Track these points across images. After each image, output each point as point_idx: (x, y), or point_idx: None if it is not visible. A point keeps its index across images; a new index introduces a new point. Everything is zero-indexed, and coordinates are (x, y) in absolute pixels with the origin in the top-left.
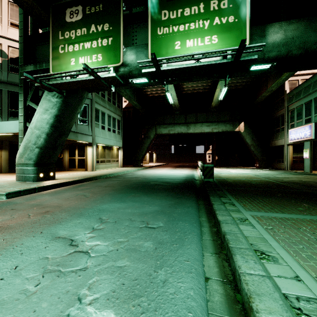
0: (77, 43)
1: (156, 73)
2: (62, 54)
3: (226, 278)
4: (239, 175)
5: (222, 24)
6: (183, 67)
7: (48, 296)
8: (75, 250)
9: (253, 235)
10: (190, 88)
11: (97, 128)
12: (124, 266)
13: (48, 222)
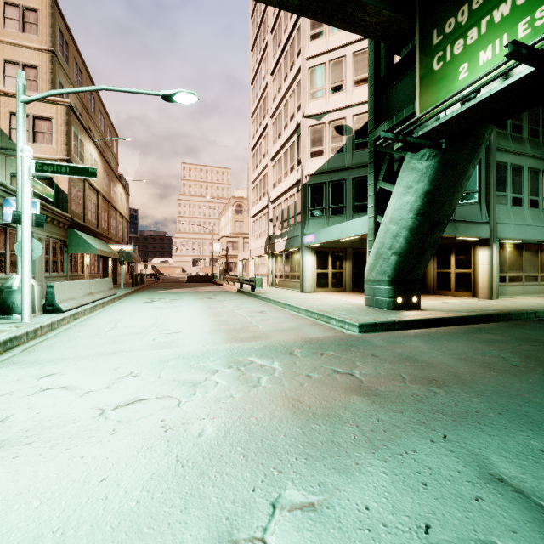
0: (472, 26)
1: None
2: (439, 70)
3: None
4: None
5: None
6: None
7: None
8: None
9: None
10: None
11: (500, 205)
12: None
13: (448, 412)
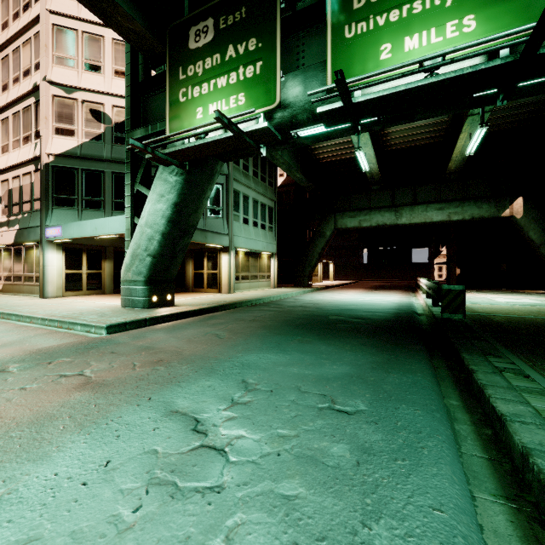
0: (205, 81)
1: (343, 110)
2: (184, 103)
3: None
4: (517, 308)
5: None
6: (399, 90)
7: (153, 542)
8: (201, 443)
9: None
10: (402, 139)
11: (236, 222)
12: (295, 496)
13: (161, 380)
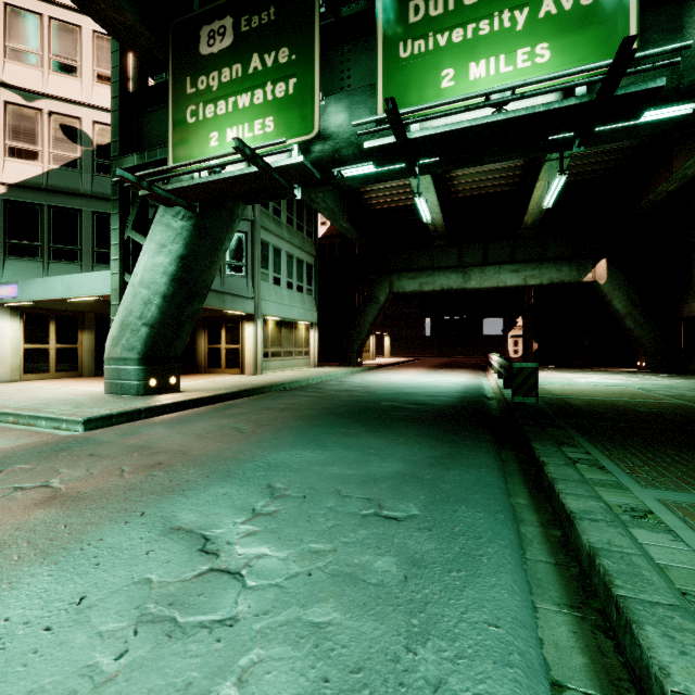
0: (222, 98)
1: (397, 147)
2: (193, 125)
3: (616, 691)
4: (599, 389)
5: (563, 13)
6: (462, 127)
7: (142, 694)
8: (210, 567)
9: (683, 564)
10: (471, 185)
11: (264, 282)
12: (327, 623)
13: (159, 490)
